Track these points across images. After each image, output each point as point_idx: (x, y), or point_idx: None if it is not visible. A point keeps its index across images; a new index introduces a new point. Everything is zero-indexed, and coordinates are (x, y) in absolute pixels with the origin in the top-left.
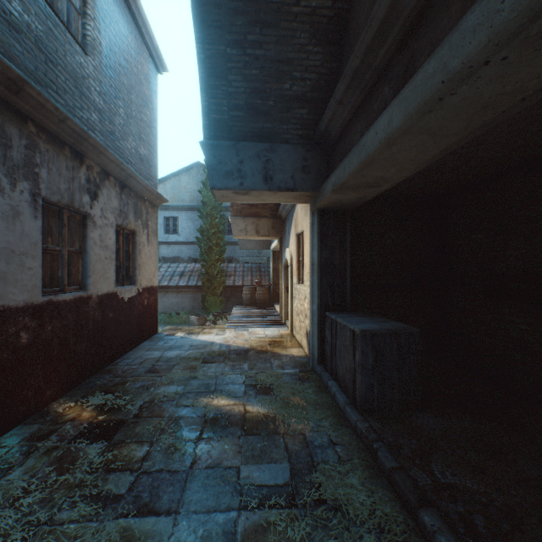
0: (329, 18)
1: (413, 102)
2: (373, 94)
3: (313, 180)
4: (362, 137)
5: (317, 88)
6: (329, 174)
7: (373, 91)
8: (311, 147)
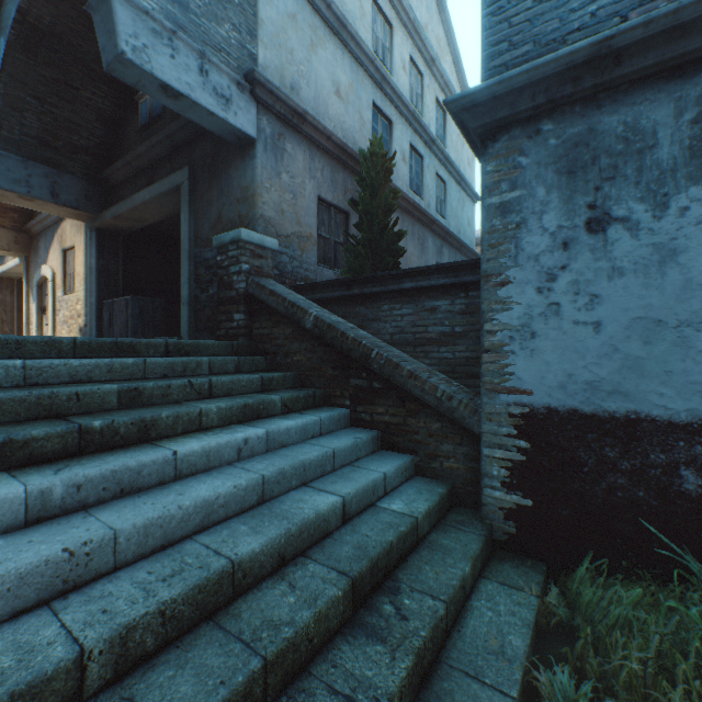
0: (112, 117)
1: (153, 194)
2: (139, 177)
3: (95, 207)
4: (133, 196)
5: (100, 148)
6: (108, 206)
7: (139, 176)
8: (94, 184)
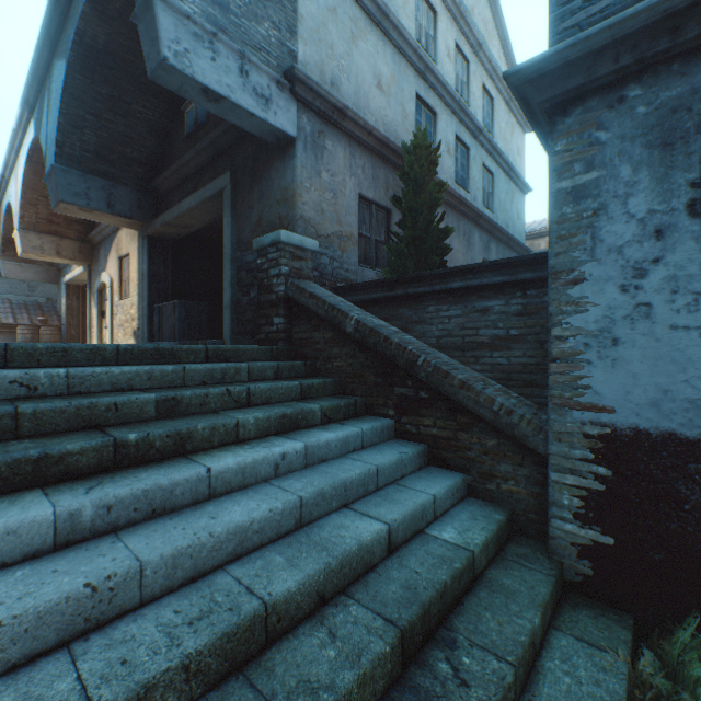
0: (161, 128)
1: (198, 200)
2: (185, 184)
3: (146, 216)
4: (180, 203)
5: (151, 159)
6: (158, 214)
7: (185, 184)
8: (145, 194)
